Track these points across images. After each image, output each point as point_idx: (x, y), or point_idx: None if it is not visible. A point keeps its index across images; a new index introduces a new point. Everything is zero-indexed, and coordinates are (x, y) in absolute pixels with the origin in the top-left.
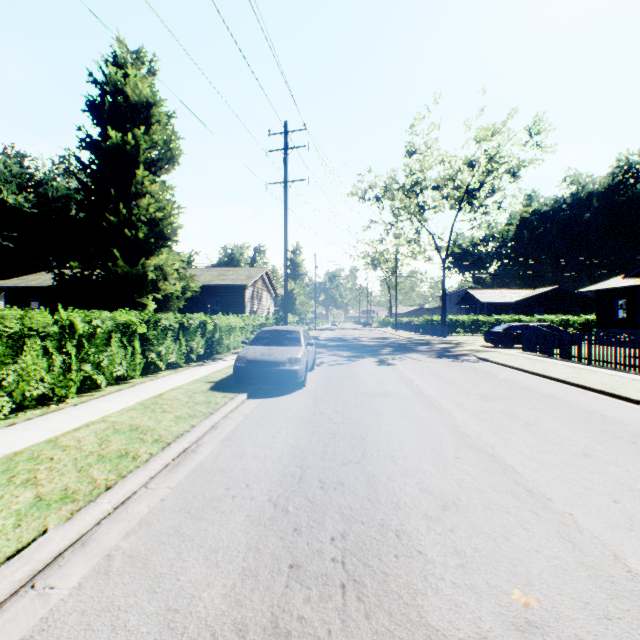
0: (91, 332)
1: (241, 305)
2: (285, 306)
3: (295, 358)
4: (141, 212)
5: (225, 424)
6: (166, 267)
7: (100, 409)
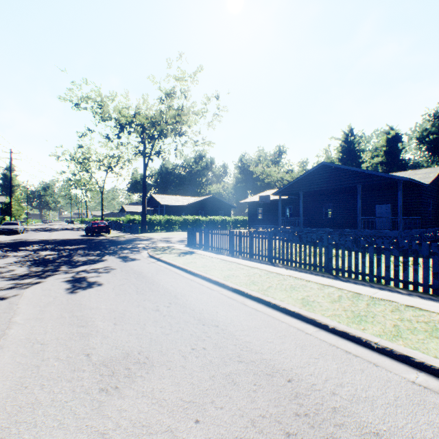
0: None
1: None
2: (11, 214)
3: (18, 228)
4: None
5: (3, 237)
6: None
7: None
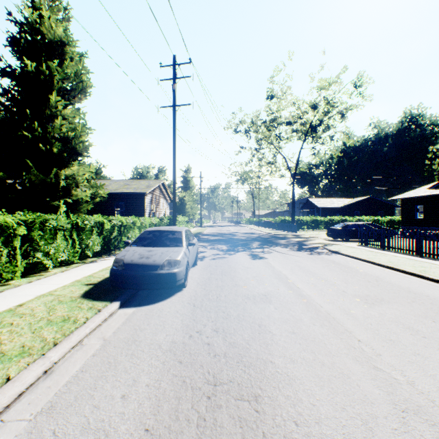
0: None
1: (141, 208)
2: (174, 209)
3: (174, 260)
4: (55, 131)
5: (68, 363)
6: (77, 177)
7: None
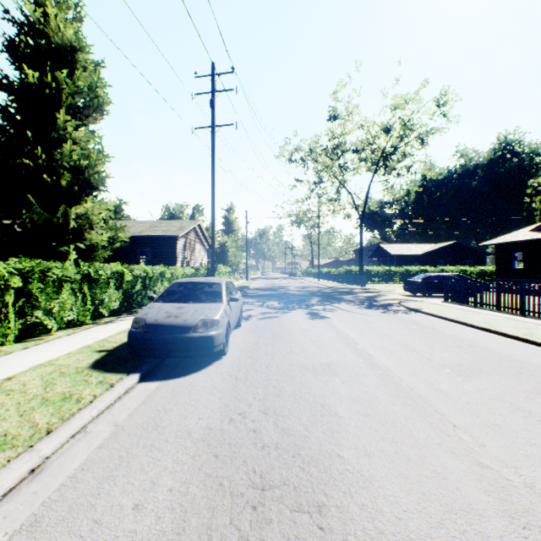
0: None
1: (172, 256)
2: (212, 256)
3: (211, 320)
4: (63, 158)
5: (64, 458)
6: (92, 216)
7: None
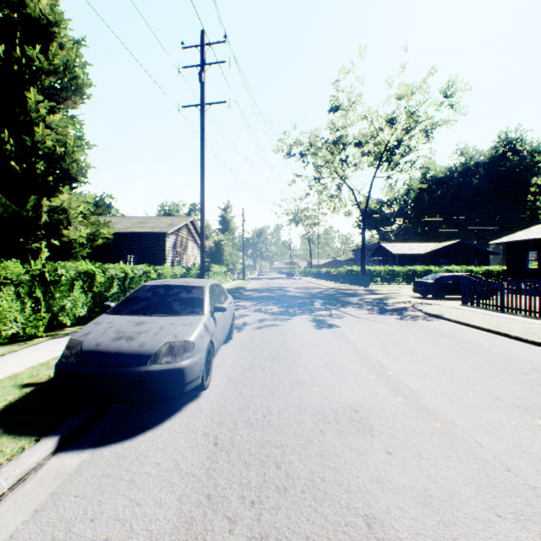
0: None
1: (161, 254)
2: (201, 253)
3: (182, 343)
4: (35, 144)
5: None
6: (69, 210)
7: None
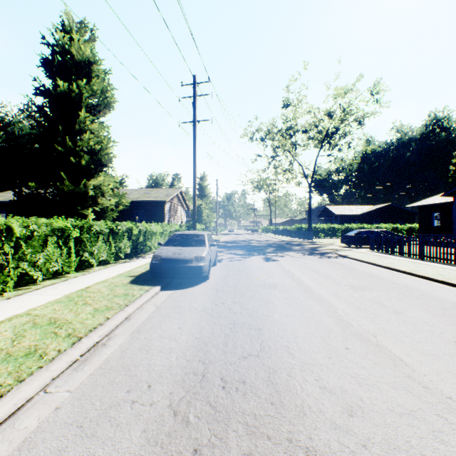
0: (29, 235)
1: (161, 216)
2: (194, 216)
3: (200, 256)
4: (83, 144)
5: (138, 315)
6: (103, 187)
7: (29, 302)
